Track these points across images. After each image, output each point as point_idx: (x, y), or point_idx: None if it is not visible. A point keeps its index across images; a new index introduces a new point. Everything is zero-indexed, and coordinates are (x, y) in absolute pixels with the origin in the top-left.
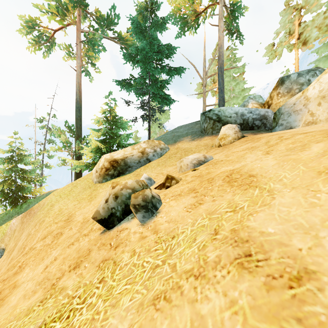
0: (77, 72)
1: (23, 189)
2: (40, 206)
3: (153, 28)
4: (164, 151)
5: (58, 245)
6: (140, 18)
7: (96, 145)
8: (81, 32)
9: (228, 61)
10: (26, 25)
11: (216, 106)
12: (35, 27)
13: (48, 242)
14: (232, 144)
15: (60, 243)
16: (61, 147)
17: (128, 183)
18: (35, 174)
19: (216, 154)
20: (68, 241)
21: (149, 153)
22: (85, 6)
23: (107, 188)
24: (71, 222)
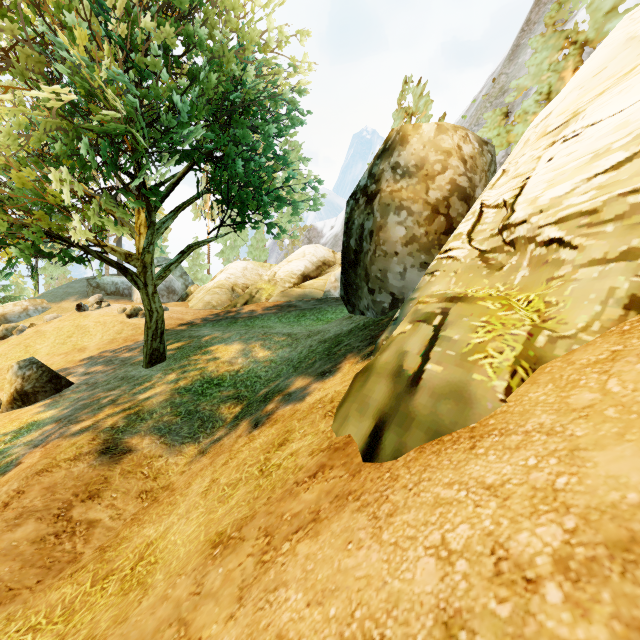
0: None
1: None
2: None
3: None
4: (47, 309)
5: None
6: None
7: None
8: None
9: None
10: None
11: None
12: None
13: None
14: None
15: None
16: None
17: (12, 325)
18: None
19: None
20: None
21: (30, 311)
22: None
23: None
24: None
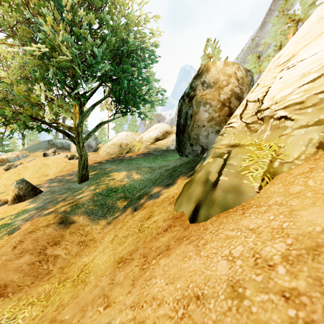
0: None
1: None
2: None
3: None
4: (28, 155)
5: None
6: None
7: None
8: None
9: None
10: None
11: None
12: None
13: None
14: None
15: None
16: None
17: (11, 163)
18: None
19: None
20: None
21: (20, 156)
22: None
23: (0, 169)
24: None
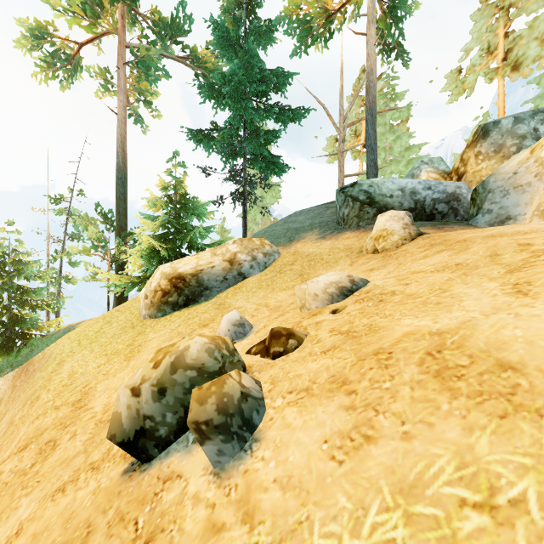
0: (119, 116)
1: (23, 322)
2: (44, 359)
3: (251, 38)
4: (271, 258)
5: (38, 481)
6: (228, 22)
7: (149, 245)
8: (126, 47)
9: (382, 98)
10: (30, 34)
11: (360, 177)
12: (45, 39)
13: (26, 463)
14: (403, 251)
15: (43, 475)
16: (89, 249)
17: (190, 353)
18: (48, 293)
19: (372, 270)
20: (59, 477)
21: (244, 263)
22: (133, 2)
23: (163, 332)
24: (82, 413)
